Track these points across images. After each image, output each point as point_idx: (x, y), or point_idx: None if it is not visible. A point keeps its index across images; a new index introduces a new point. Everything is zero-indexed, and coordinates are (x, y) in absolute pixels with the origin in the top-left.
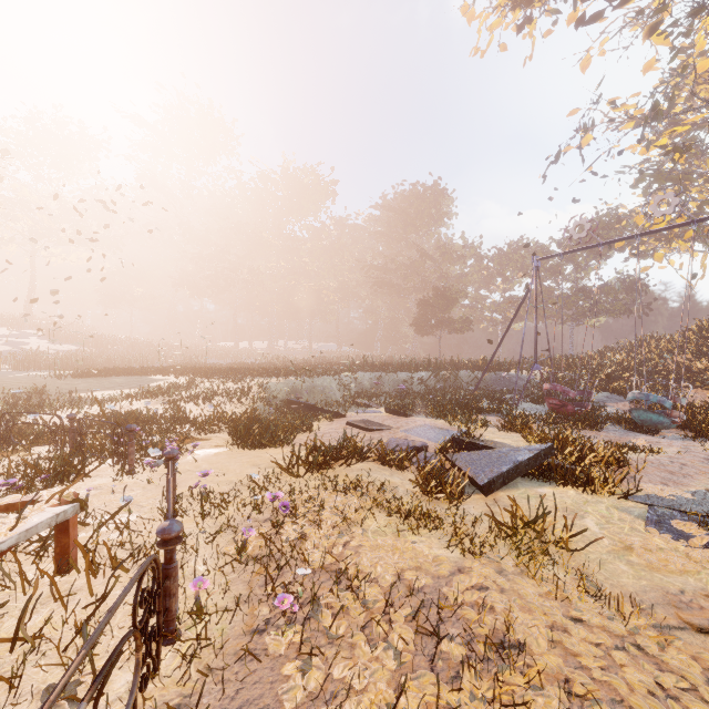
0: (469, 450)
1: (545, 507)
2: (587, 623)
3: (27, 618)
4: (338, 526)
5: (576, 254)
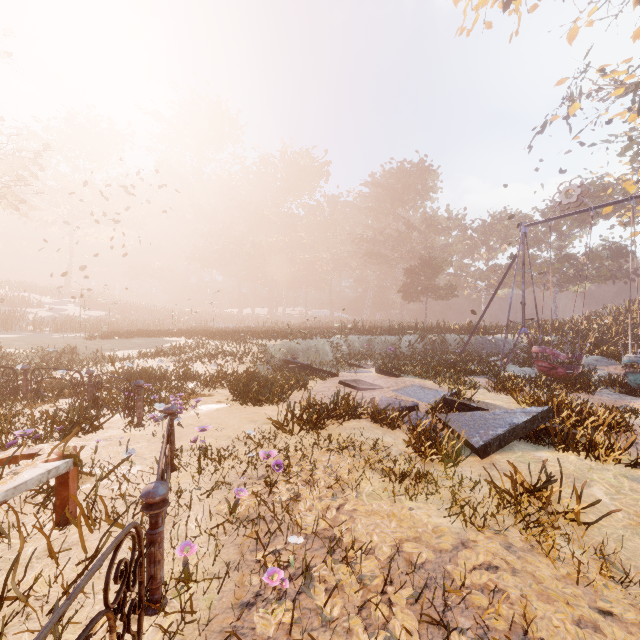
0: (460, 411)
1: (549, 474)
2: (620, 618)
3: (21, 573)
4: (331, 488)
5: (560, 222)
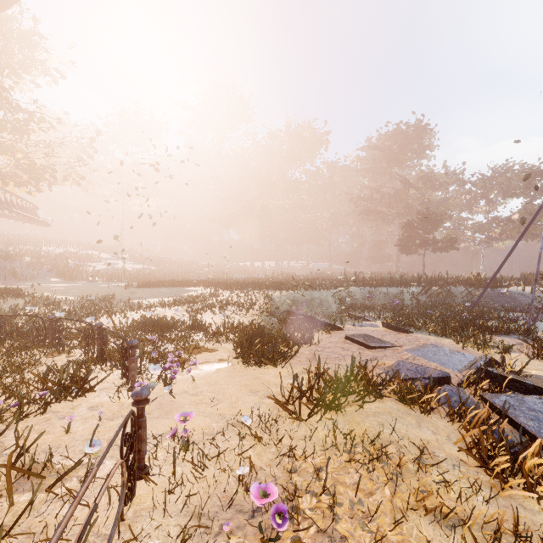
0: (511, 389)
1: None
2: None
3: None
4: None
5: None
